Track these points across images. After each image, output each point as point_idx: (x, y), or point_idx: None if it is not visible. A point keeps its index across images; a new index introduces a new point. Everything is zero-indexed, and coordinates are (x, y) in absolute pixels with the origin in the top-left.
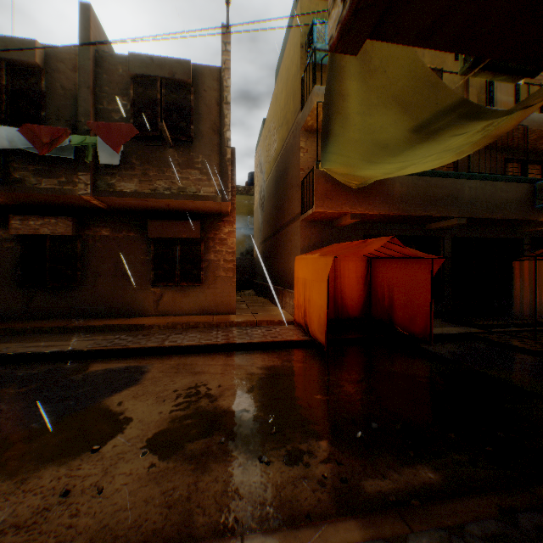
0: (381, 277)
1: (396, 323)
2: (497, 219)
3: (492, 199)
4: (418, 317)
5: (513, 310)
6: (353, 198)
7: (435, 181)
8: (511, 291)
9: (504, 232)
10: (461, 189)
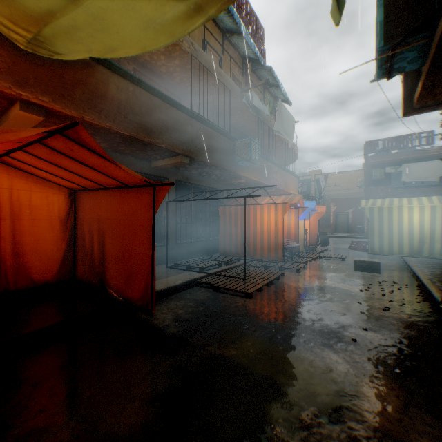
0: (90, 219)
1: (109, 285)
2: (212, 165)
3: (209, 145)
4: (137, 275)
5: (220, 248)
6: (25, 72)
7: (161, 104)
8: (217, 232)
9: (214, 183)
10: (185, 125)
